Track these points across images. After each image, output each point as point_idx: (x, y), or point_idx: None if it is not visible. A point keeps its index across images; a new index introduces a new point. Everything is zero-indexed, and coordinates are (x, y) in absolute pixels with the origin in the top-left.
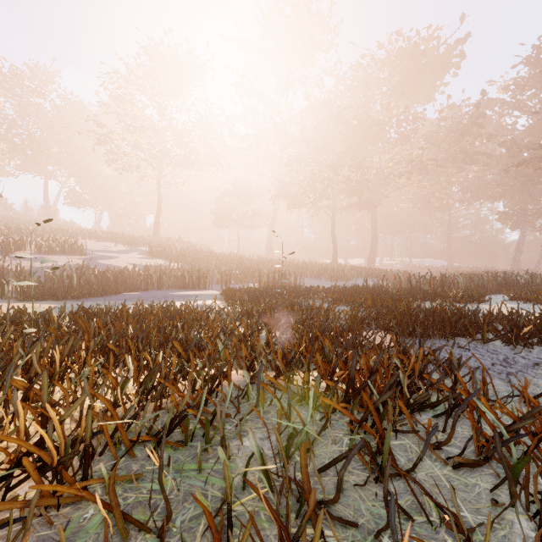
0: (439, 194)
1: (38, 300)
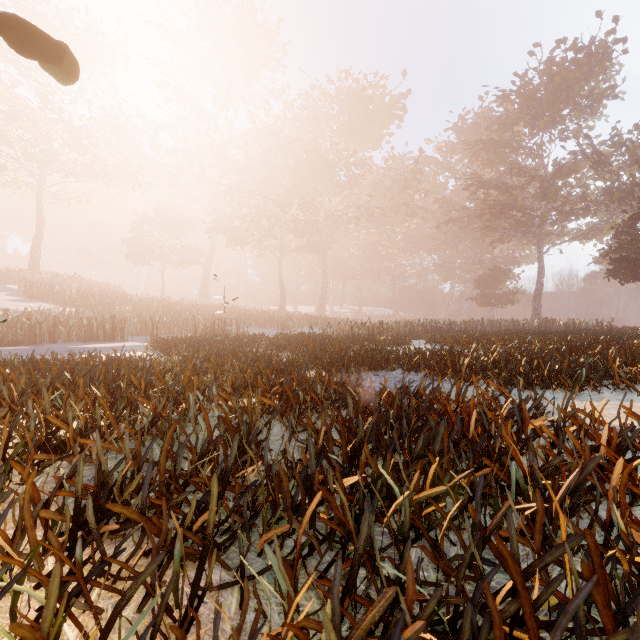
0: (386, 242)
1: None
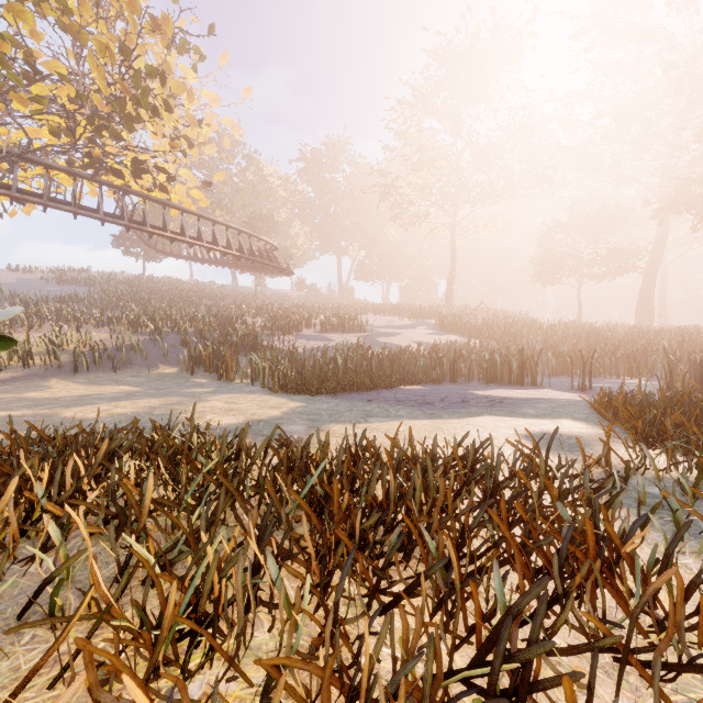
0: None
1: (292, 392)
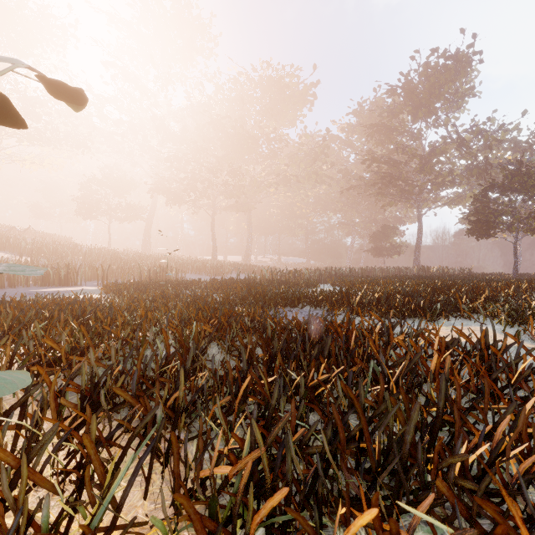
0: (300, 204)
1: None
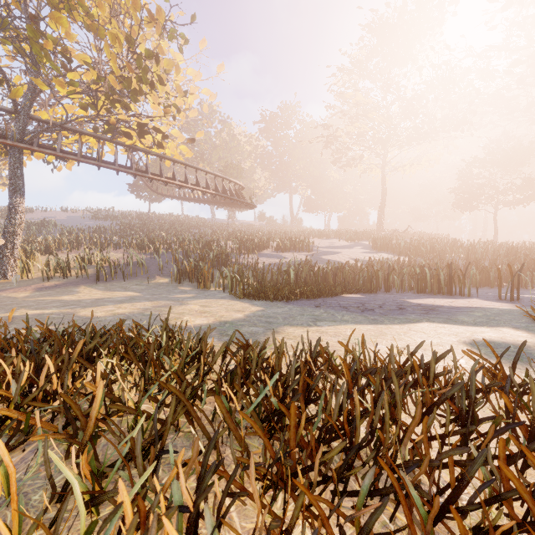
0: None
1: (253, 298)
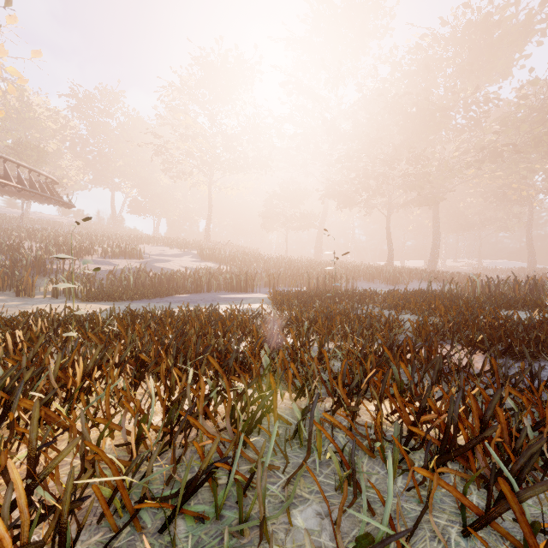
0: (518, 185)
1: (98, 301)
